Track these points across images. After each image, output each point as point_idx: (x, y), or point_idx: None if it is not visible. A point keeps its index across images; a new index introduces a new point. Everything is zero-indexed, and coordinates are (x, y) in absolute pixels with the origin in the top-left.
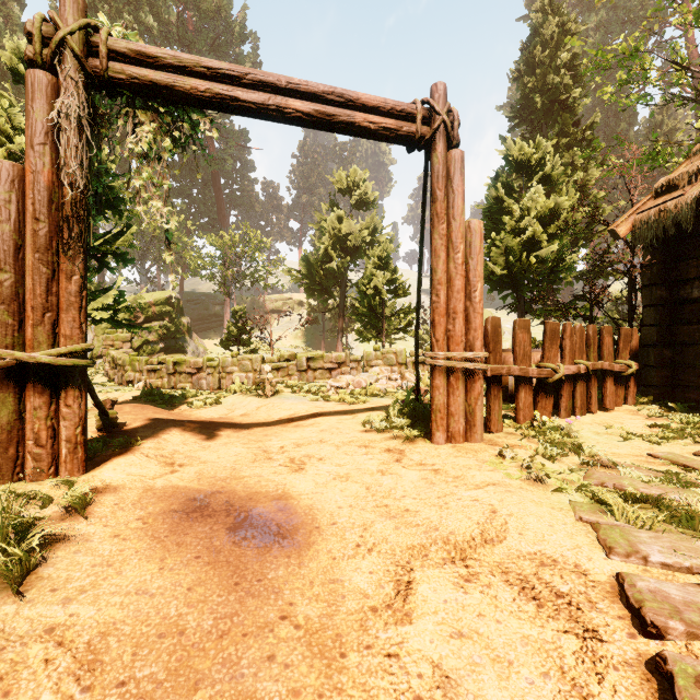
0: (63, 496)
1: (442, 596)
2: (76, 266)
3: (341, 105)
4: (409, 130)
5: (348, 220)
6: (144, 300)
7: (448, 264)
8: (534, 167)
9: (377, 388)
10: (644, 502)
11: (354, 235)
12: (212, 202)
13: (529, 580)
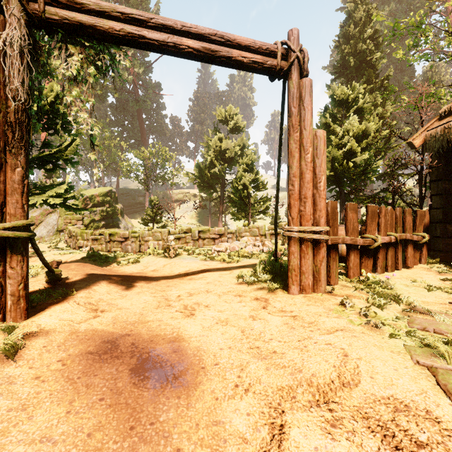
0: None
1: (312, 443)
2: (18, 160)
3: (222, 44)
4: (272, 64)
5: (226, 140)
6: (92, 193)
7: (301, 162)
8: (351, 103)
9: (246, 252)
10: None
11: (230, 150)
12: (137, 130)
13: (389, 426)
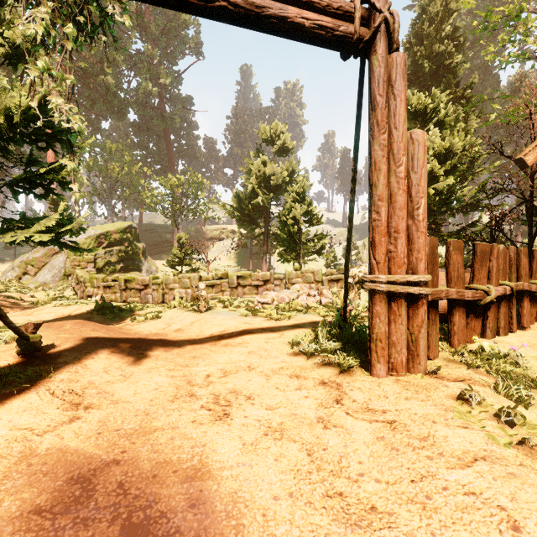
0: None
1: None
2: None
3: None
4: (346, 30)
5: (271, 164)
6: (107, 229)
7: (389, 178)
8: (429, 115)
9: (300, 304)
10: None
11: (276, 176)
12: (164, 153)
13: None
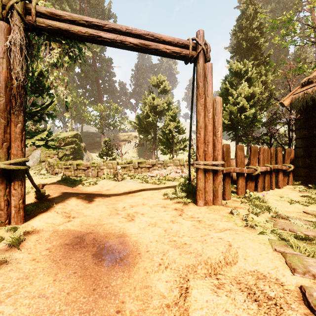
0: (8, 237)
1: (205, 298)
2: (19, 119)
3: (152, 40)
4: (186, 53)
5: (157, 99)
6: (64, 135)
7: (205, 118)
8: (243, 74)
9: (170, 177)
10: (306, 239)
11: (160, 106)
12: (96, 91)
13: (252, 288)
